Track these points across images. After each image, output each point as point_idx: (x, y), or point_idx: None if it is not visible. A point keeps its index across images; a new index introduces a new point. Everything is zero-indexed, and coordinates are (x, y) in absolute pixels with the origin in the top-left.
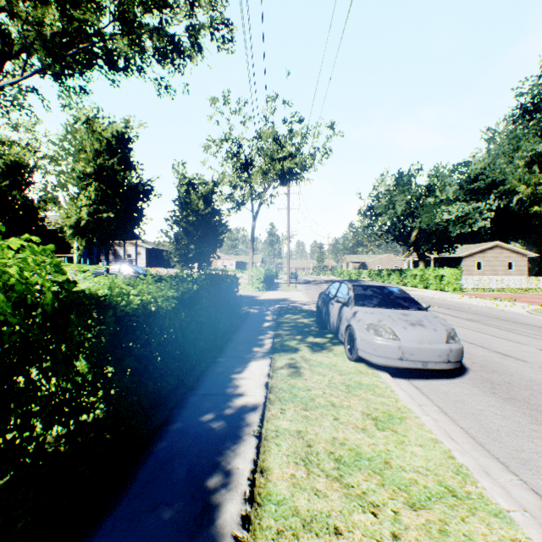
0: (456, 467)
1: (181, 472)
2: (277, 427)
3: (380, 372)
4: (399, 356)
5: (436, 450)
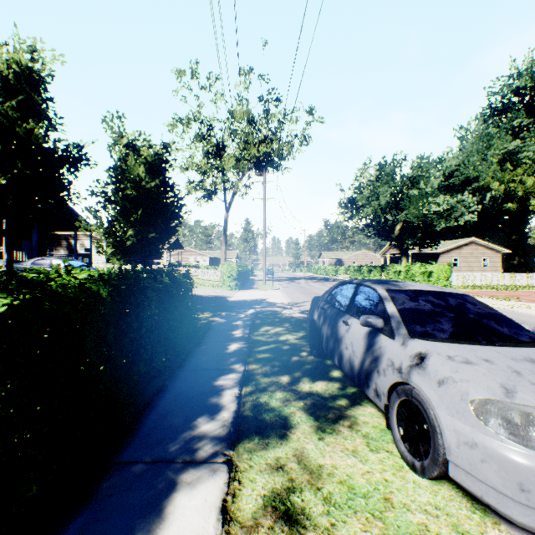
0: None
1: None
2: None
3: None
4: None
5: None
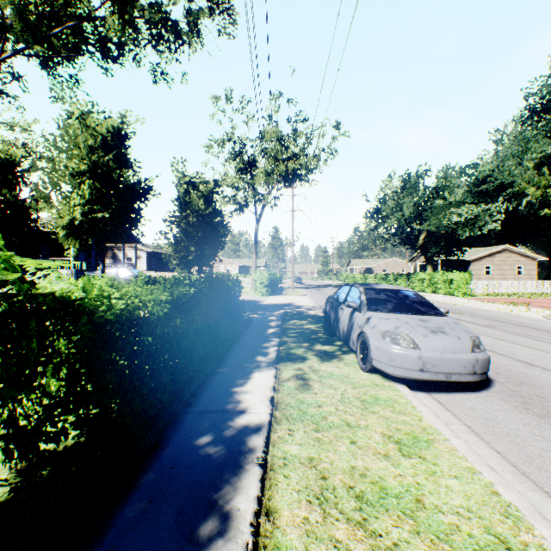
0: (503, 508)
1: (169, 516)
2: (285, 453)
3: (398, 384)
4: (419, 367)
5: (475, 483)
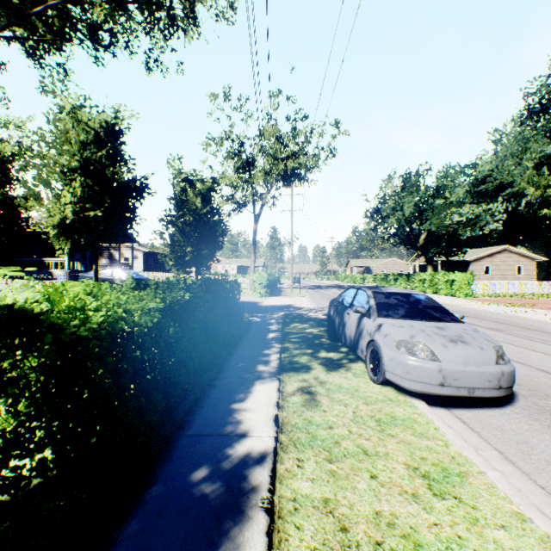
0: None
1: None
2: (294, 492)
3: (414, 399)
4: (439, 381)
5: (529, 536)
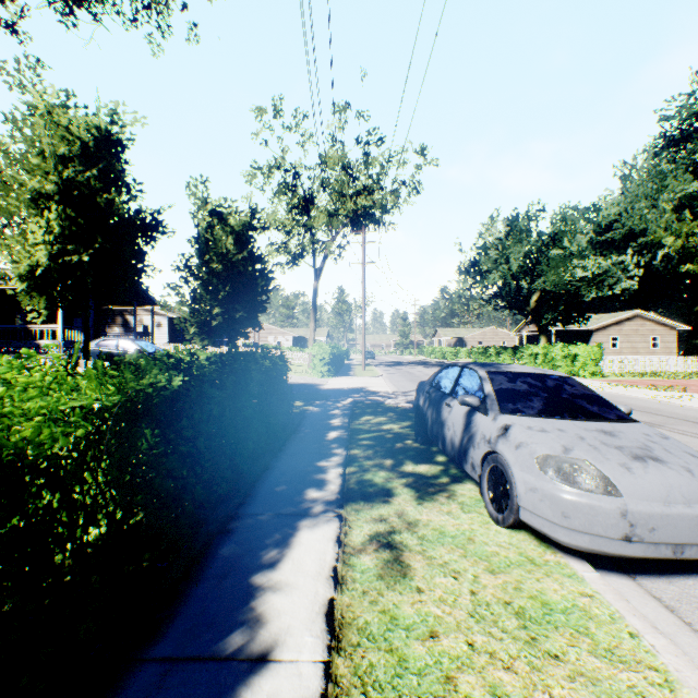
0: None
1: None
2: None
3: (573, 560)
4: (623, 532)
5: None
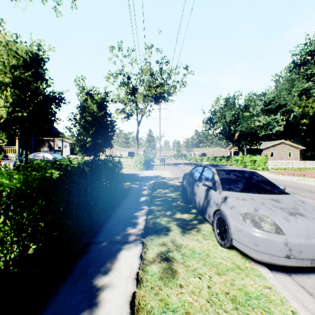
0: None
1: None
2: None
3: (259, 266)
4: (286, 253)
5: None
